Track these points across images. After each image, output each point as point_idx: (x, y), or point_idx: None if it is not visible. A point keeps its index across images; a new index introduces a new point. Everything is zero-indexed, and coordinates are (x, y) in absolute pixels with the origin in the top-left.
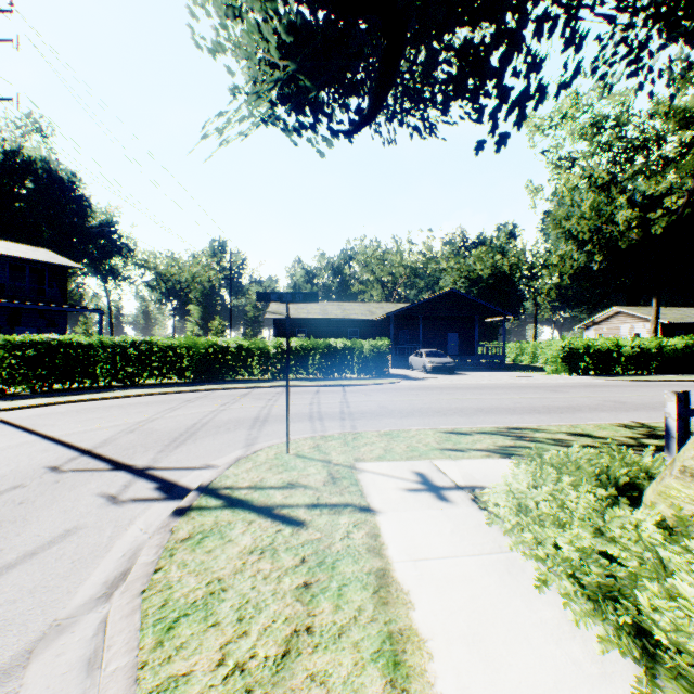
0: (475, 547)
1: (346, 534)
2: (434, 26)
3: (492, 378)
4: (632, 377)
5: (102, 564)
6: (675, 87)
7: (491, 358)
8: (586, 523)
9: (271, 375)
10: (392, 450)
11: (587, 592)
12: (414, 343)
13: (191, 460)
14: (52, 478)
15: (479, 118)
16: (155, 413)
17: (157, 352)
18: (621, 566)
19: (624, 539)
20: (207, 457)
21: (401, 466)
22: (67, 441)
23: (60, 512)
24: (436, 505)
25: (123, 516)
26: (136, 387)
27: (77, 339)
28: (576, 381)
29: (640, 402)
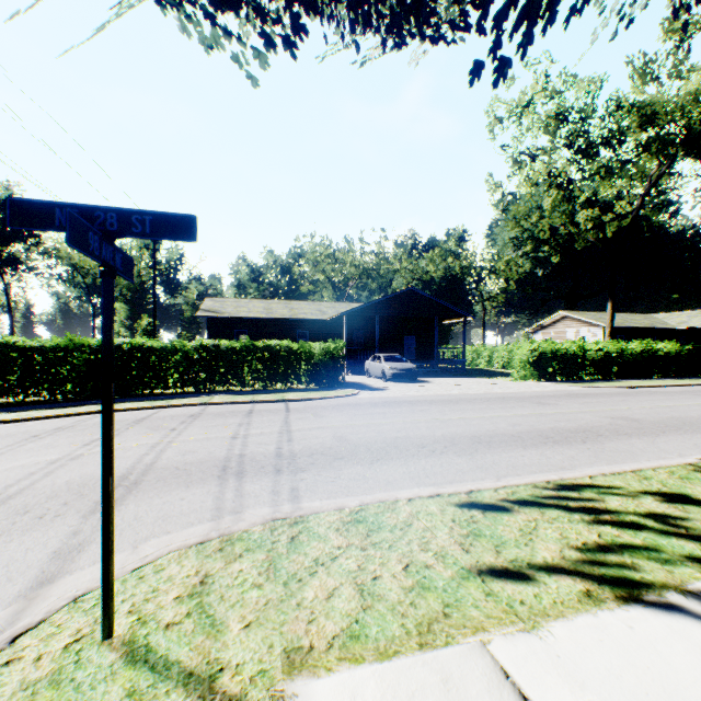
0: None
1: None
2: None
3: (462, 387)
4: (603, 383)
5: None
6: (634, 84)
7: (451, 362)
8: None
9: (194, 387)
10: (376, 591)
11: None
12: (370, 346)
13: None
14: None
15: (482, 18)
16: None
17: (15, 359)
18: None
19: None
20: None
21: (418, 695)
22: None
23: None
24: None
25: None
26: None
27: None
28: (551, 388)
29: (653, 419)
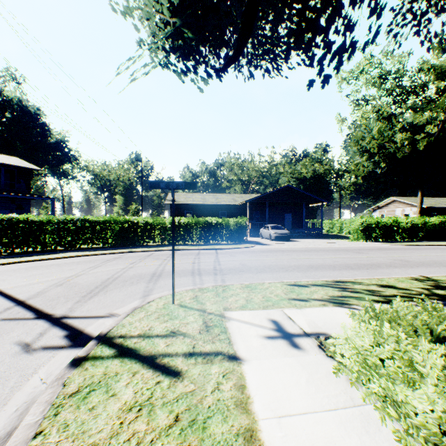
0: (330, 399)
1: (216, 385)
2: None
3: (316, 244)
4: (407, 243)
5: None
6: (434, 52)
7: (313, 230)
8: (439, 387)
9: (167, 242)
10: (251, 300)
11: None
12: (263, 220)
13: (99, 309)
14: None
15: (311, 63)
16: (82, 270)
17: (89, 227)
18: None
19: None
20: (112, 306)
21: (260, 315)
22: (9, 293)
23: None
24: (290, 353)
25: (29, 365)
26: (73, 251)
27: (31, 218)
28: (371, 245)
29: (418, 261)
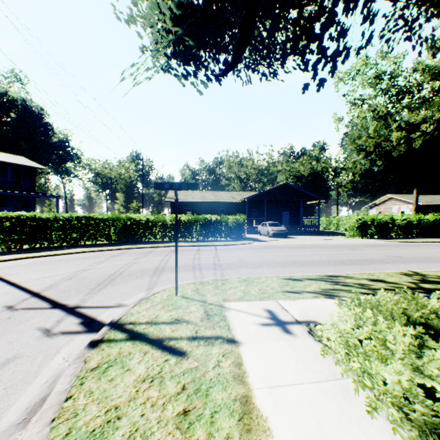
0: (315, 374)
1: (217, 363)
2: (277, 2)
3: (312, 241)
4: (402, 240)
5: (28, 390)
6: (428, 53)
7: (310, 227)
8: (405, 360)
9: (168, 239)
10: (249, 292)
11: (414, 424)
12: (261, 217)
13: (108, 300)
14: (6, 315)
15: (306, 68)
16: (88, 265)
17: (93, 224)
18: (438, 398)
19: (439, 376)
20: (120, 297)
21: (256, 305)
22: (24, 286)
23: (6, 343)
24: (283, 337)
25: (52, 347)
26: (78, 247)
27: (39, 215)
28: (366, 242)
29: (411, 257)
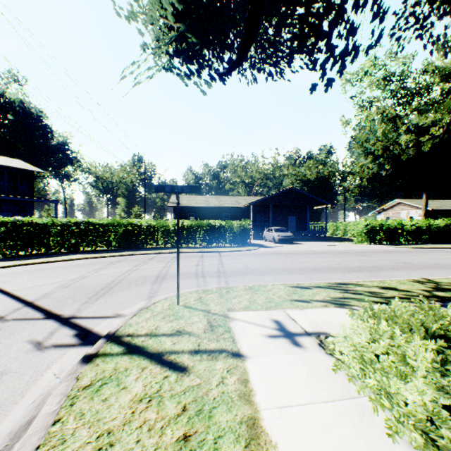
0: (328, 392)
1: (221, 379)
2: None
3: (319, 247)
4: (412, 246)
5: (13, 411)
6: (438, 54)
7: (317, 233)
8: (428, 378)
9: (171, 245)
10: (254, 301)
11: None
12: (266, 223)
13: (106, 310)
14: None
15: (314, 66)
16: (87, 272)
17: (92, 229)
18: None
19: None
20: (118, 307)
21: (262, 315)
22: (17, 295)
23: None
24: (292, 350)
25: (42, 361)
26: (77, 253)
27: (36, 220)
28: (375, 248)
29: (422, 263)
